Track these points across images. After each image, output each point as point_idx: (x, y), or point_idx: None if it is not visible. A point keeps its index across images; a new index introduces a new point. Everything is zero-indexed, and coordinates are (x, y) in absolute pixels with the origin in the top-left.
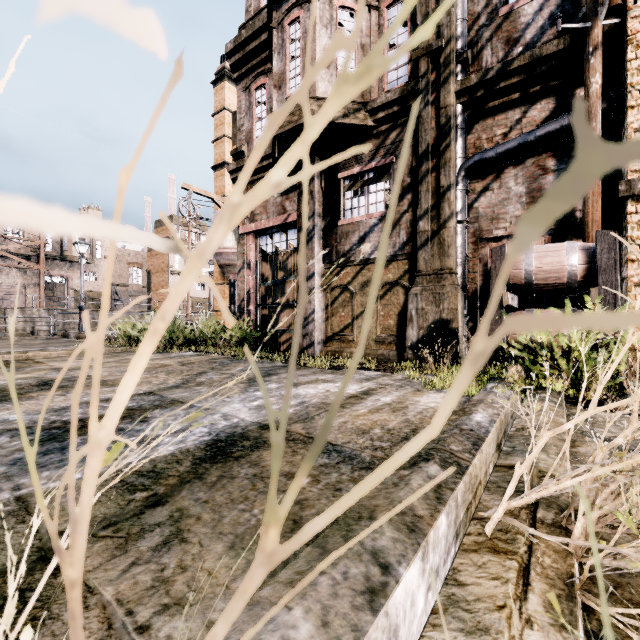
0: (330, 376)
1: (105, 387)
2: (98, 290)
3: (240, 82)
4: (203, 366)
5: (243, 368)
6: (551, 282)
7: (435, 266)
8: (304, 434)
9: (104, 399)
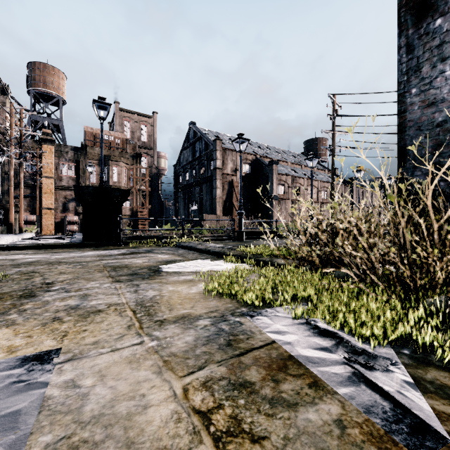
0: None
1: None
2: None
3: None
4: None
5: None
6: (30, 221)
7: None
8: None
9: None
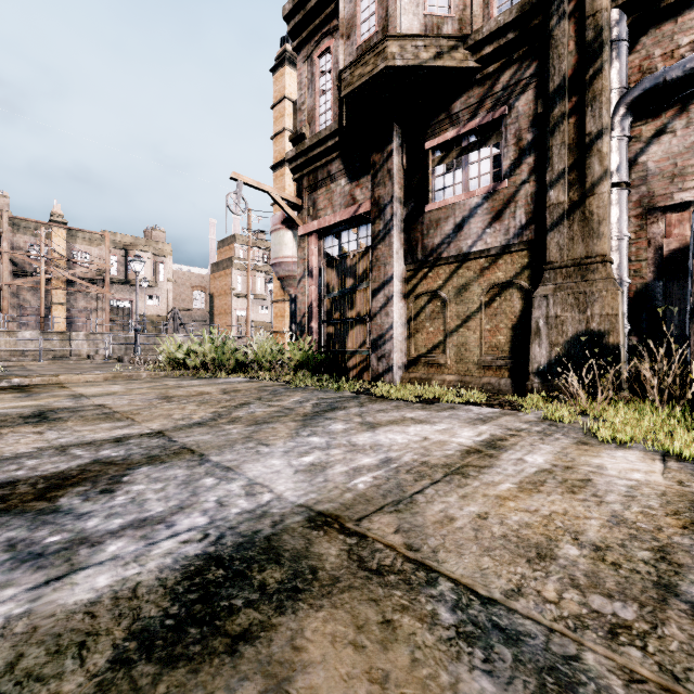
0: (422, 413)
1: (106, 422)
2: (161, 314)
3: (300, 51)
4: (249, 395)
5: (299, 399)
6: None
7: (576, 253)
8: (402, 550)
9: (87, 442)
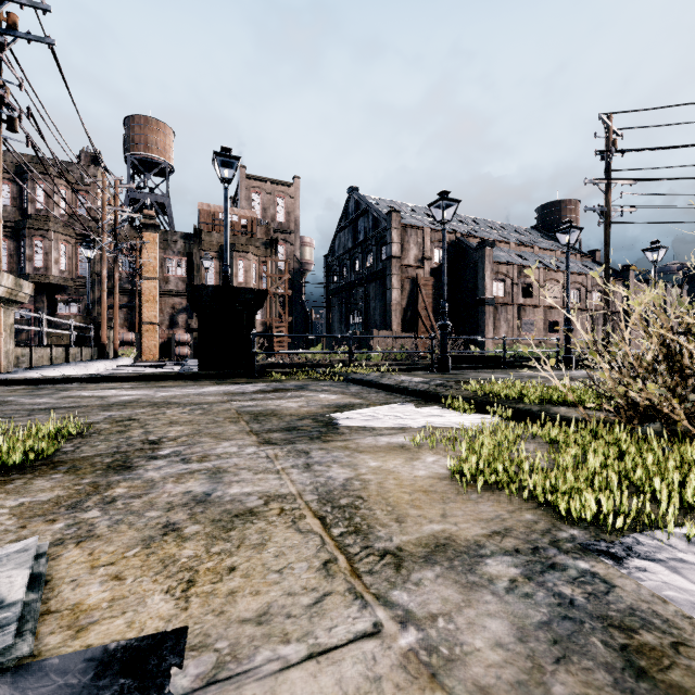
0: None
1: None
2: None
3: None
4: None
5: None
6: (128, 341)
7: None
8: None
9: None
